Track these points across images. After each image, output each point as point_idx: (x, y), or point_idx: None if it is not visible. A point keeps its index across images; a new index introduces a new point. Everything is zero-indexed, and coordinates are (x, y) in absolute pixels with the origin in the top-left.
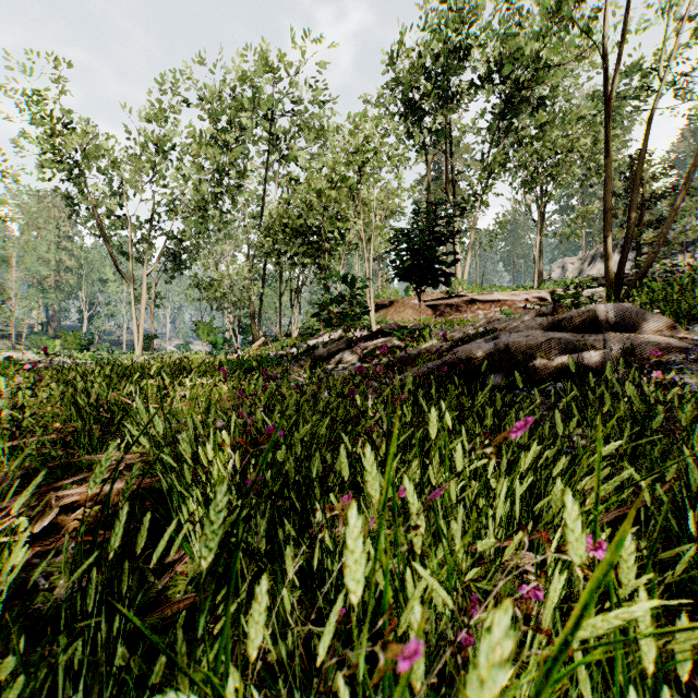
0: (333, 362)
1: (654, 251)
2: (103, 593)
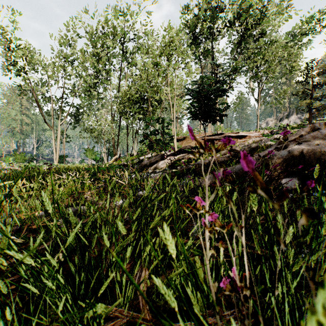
0: (152, 168)
1: None
2: None
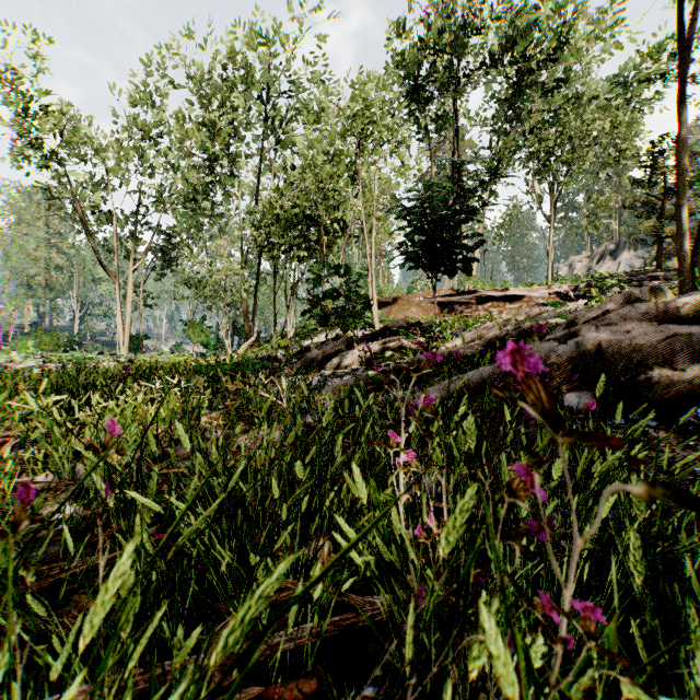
0: (329, 367)
1: None
2: None
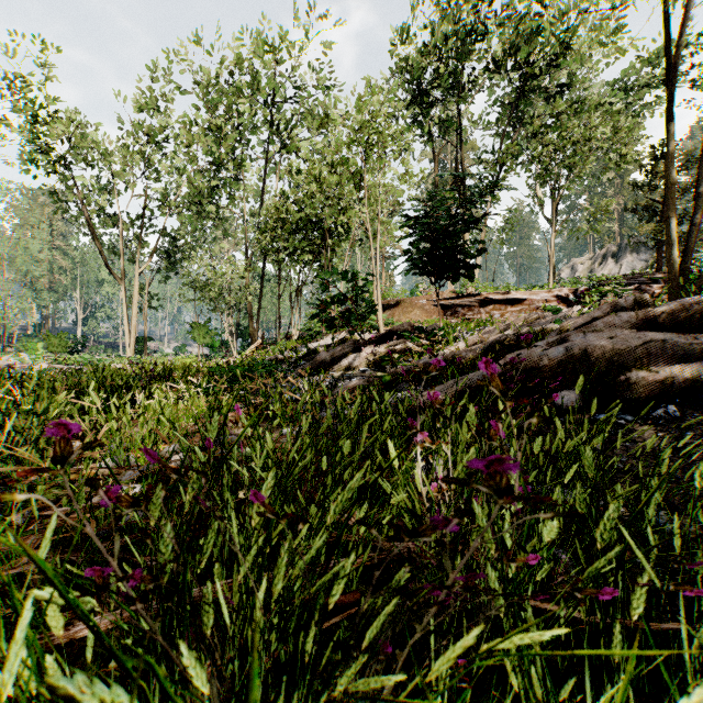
0: (337, 368)
1: None
2: None
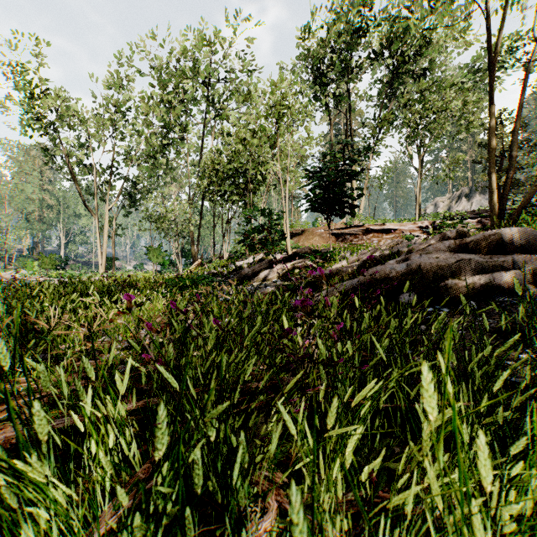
0: (256, 280)
1: (535, 184)
2: None
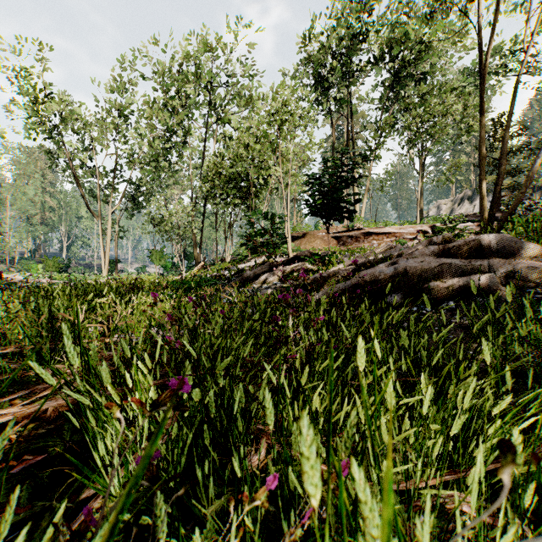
0: (258, 282)
1: (522, 191)
2: (9, 539)
